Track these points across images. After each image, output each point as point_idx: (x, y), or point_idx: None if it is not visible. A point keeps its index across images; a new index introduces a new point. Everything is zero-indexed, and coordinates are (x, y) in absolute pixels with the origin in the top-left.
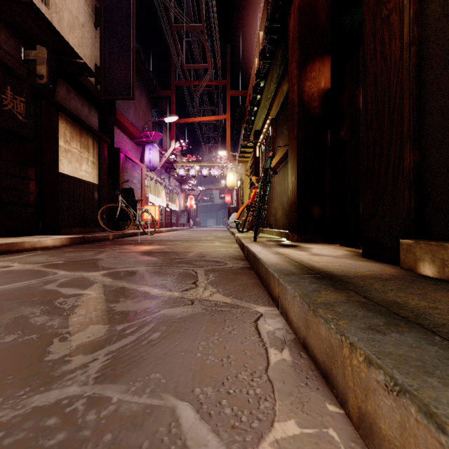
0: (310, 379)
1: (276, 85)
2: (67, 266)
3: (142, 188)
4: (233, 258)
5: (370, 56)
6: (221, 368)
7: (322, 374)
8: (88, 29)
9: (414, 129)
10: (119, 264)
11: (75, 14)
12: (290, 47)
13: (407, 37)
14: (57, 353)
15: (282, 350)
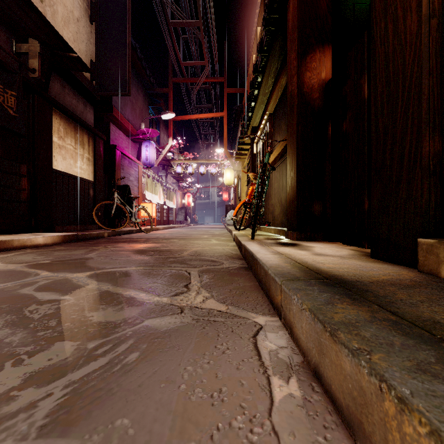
0: (329, 430)
1: (273, 80)
2: (52, 267)
3: (138, 185)
4: (229, 257)
5: (380, 36)
6: (210, 410)
7: (345, 422)
8: (83, 24)
9: (435, 113)
10: (109, 263)
11: (70, 8)
12: (289, 37)
13: (427, 8)
14: (3, 385)
15: (288, 379)
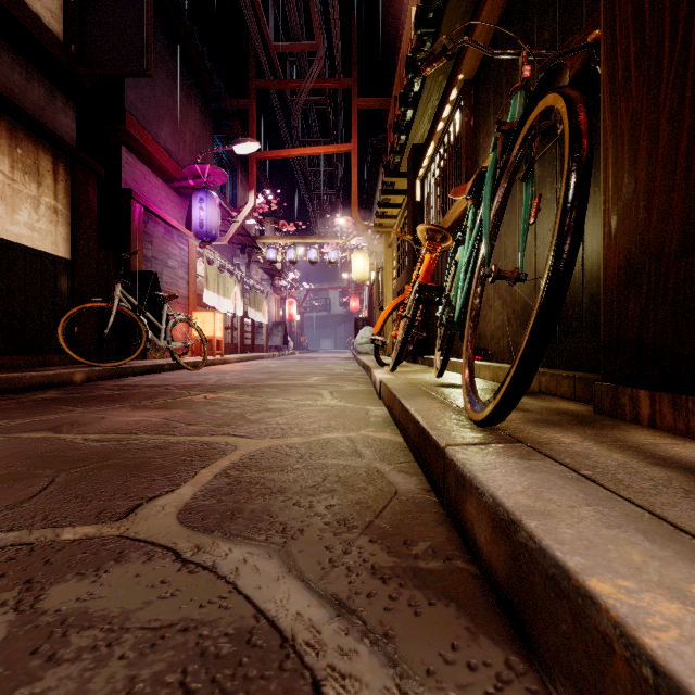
0: None
1: None
2: None
3: (188, 278)
4: (394, 563)
5: None
6: None
7: None
8: None
9: None
10: None
11: None
12: None
13: None
14: None
15: None
